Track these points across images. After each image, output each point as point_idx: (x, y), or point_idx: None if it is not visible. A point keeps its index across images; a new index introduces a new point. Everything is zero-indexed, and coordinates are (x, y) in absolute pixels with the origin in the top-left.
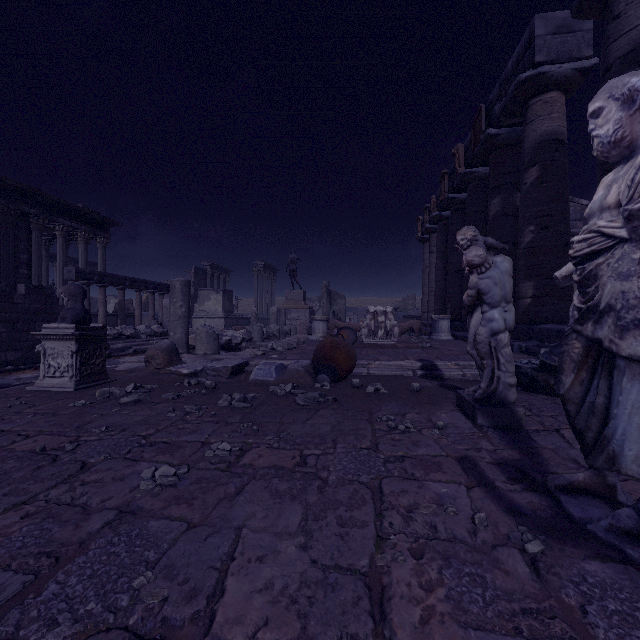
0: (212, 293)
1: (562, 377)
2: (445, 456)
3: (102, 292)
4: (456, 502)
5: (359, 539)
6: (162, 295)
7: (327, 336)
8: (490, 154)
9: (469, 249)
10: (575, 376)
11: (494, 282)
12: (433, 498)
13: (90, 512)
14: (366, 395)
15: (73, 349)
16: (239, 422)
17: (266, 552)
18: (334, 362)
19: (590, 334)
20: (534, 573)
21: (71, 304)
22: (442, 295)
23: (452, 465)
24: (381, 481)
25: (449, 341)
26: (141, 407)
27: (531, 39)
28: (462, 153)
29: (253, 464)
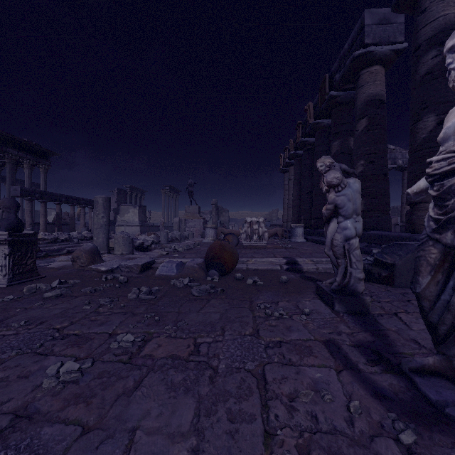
0: (130, 207)
1: (419, 278)
2: (314, 340)
3: (42, 206)
4: (330, 388)
5: (248, 437)
6: (91, 209)
7: (216, 240)
8: (332, 110)
9: (329, 172)
10: (432, 278)
11: (348, 199)
12: (310, 384)
13: None
14: (246, 286)
15: (6, 252)
16: (144, 313)
17: None
18: (222, 260)
19: (449, 242)
20: None
21: (5, 215)
22: (297, 210)
23: (321, 349)
24: (264, 368)
25: (303, 243)
26: (62, 301)
27: (362, 27)
28: (312, 109)
29: (152, 354)
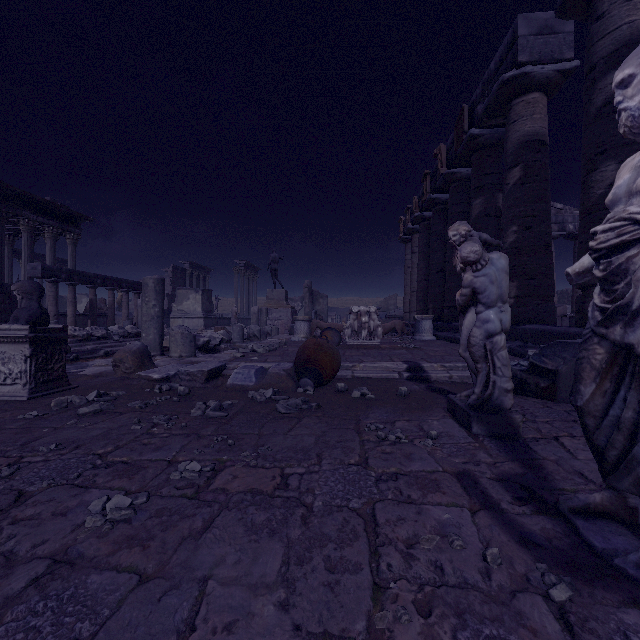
0: (191, 292)
1: (580, 387)
2: (442, 472)
3: (71, 290)
4: (461, 532)
5: (352, 590)
6: (137, 294)
7: (310, 337)
8: (472, 155)
9: (464, 245)
10: (597, 386)
11: (490, 280)
12: (435, 527)
13: (14, 564)
14: (352, 400)
15: (27, 353)
16: (213, 435)
17: (236, 616)
18: (318, 365)
19: (619, 338)
20: (566, 631)
21: (25, 303)
22: (424, 295)
23: (451, 483)
24: (374, 506)
25: (432, 341)
26: (102, 418)
27: (514, 39)
28: (444, 153)
29: (226, 488)
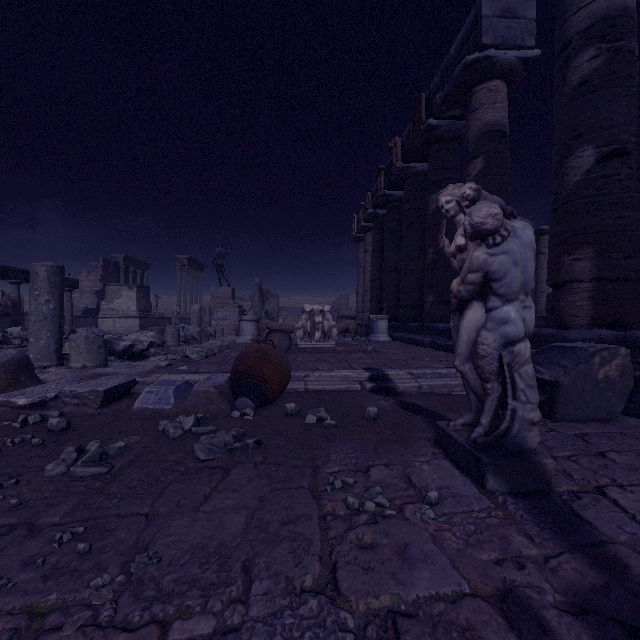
0: (124, 289)
1: None
2: (472, 596)
3: None
4: None
5: None
6: None
7: (252, 342)
8: (429, 147)
9: (476, 205)
10: None
11: (514, 260)
12: None
13: None
14: (305, 429)
15: None
16: (60, 524)
17: None
18: (260, 379)
19: None
20: None
21: None
22: (377, 295)
23: (500, 636)
24: None
25: (388, 342)
26: None
27: (477, 19)
28: (400, 147)
29: None
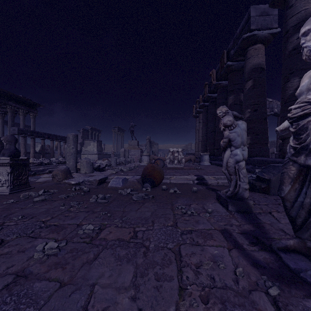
0: (91, 142)
1: (283, 187)
2: (214, 229)
3: (32, 141)
4: (223, 260)
5: (168, 290)
6: (65, 142)
7: (149, 163)
8: (228, 74)
9: (224, 117)
10: (291, 186)
11: (237, 134)
12: (210, 257)
13: None
14: (169, 194)
15: (8, 171)
16: (100, 211)
17: (109, 304)
18: (153, 177)
19: (303, 162)
20: None
21: (8, 146)
22: (205, 143)
23: (218, 235)
24: (180, 247)
25: (209, 165)
26: (45, 203)
27: (249, 18)
28: (215, 74)
29: (106, 238)
